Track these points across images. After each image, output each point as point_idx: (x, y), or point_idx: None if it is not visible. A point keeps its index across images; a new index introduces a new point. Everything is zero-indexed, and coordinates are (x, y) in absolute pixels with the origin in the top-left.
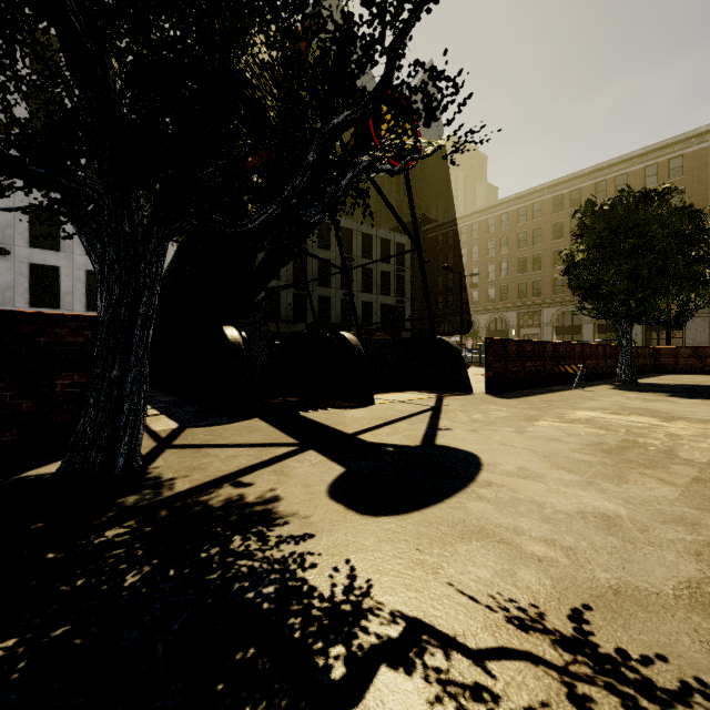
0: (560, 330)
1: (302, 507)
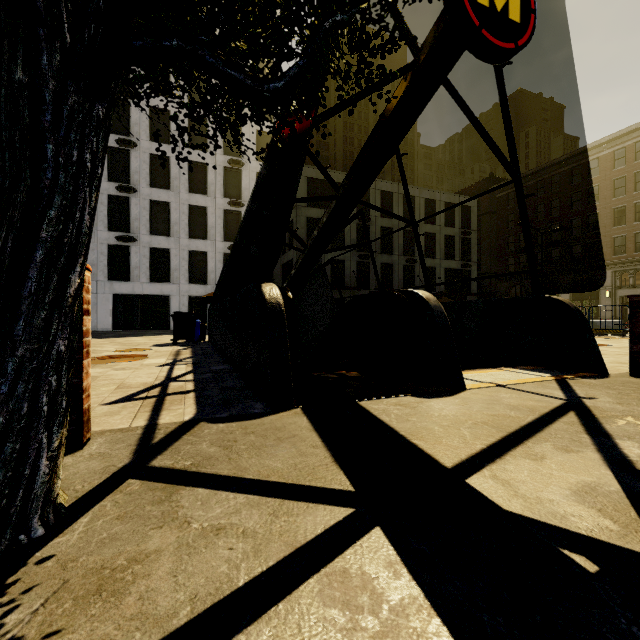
0: None
1: None
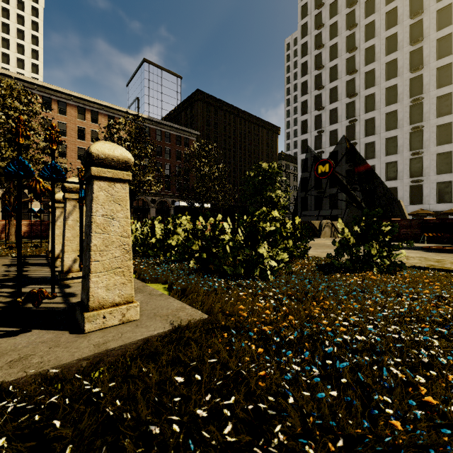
0: None
1: None
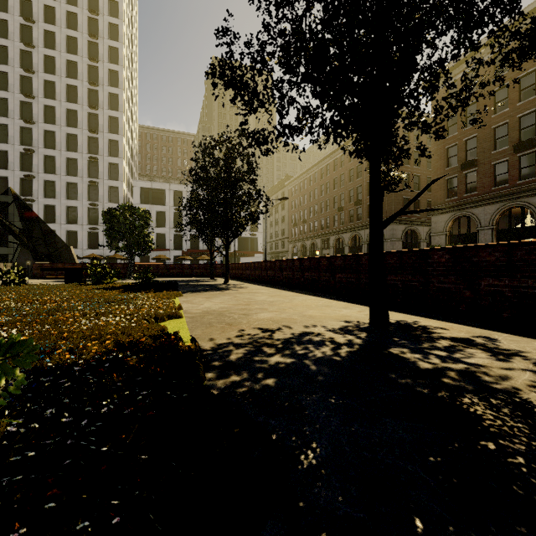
0: (337, 250)
1: None
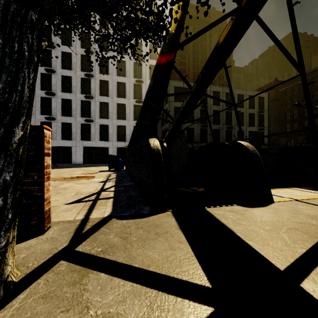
0: None
1: None
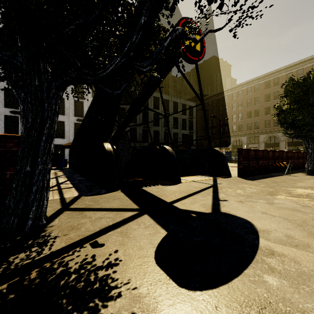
0: (268, 145)
1: (134, 274)
